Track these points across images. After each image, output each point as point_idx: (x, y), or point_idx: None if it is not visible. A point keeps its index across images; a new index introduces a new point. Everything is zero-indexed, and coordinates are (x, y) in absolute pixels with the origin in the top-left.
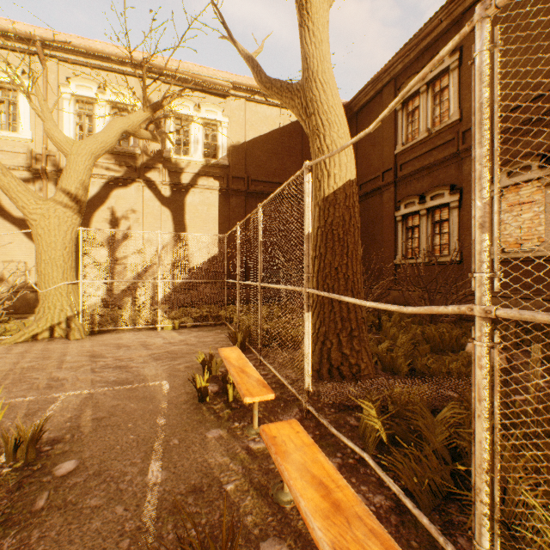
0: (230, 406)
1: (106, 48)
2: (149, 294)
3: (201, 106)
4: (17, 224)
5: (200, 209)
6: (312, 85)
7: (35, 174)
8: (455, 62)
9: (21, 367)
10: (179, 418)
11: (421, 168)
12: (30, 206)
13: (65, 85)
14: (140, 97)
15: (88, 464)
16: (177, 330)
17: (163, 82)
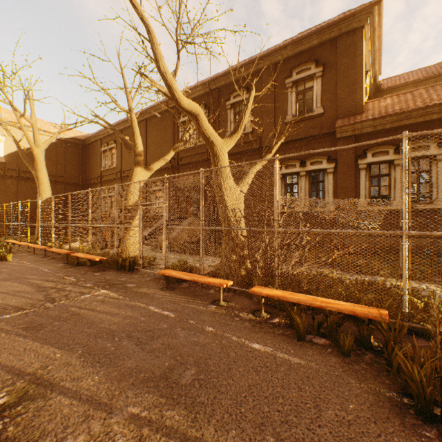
0: None
1: None
2: None
3: None
4: None
5: None
6: (38, 172)
7: None
8: (116, 147)
9: None
10: None
11: (108, 180)
12: None
13: None
14: None
15: None
16: None
17: None
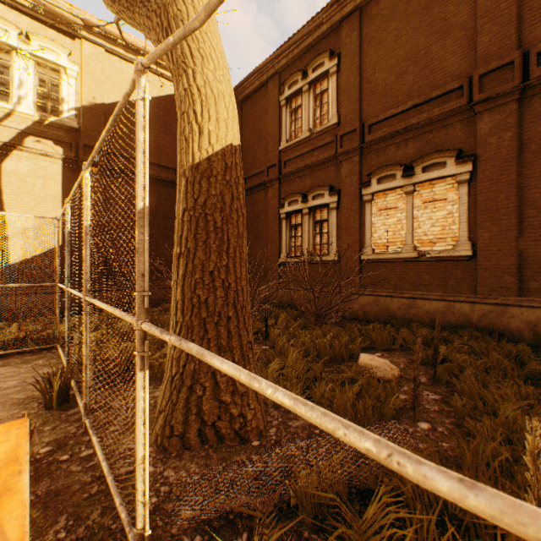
0: None
1: None
2: None
3: (32, 38)
4: None
5: (31, 181)
6: None
7: None
8: (334, 67)
9: None
10: None
11: (304, 167)
12: None
13: None
14: None
15: None
16: None
17: None
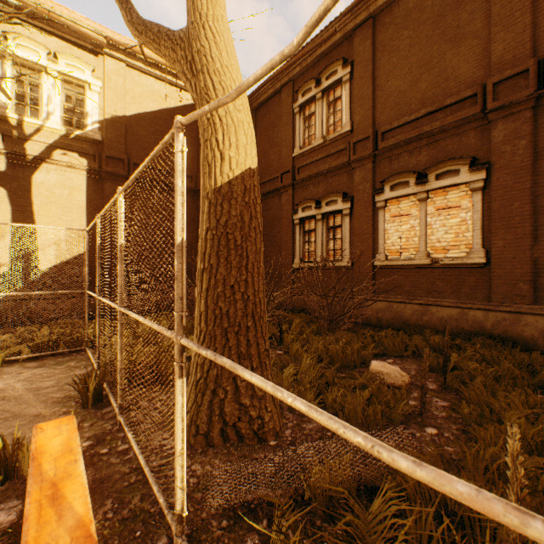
0: None
1: None
2: None
3: (59, 57)
4: None
5: (58, 192)
6: (200, 32)
7: None
8: (348, 75)
9: None
10: None
11: (317, 174)
12: None
13: None
14: None
15: None
16: None
17: None
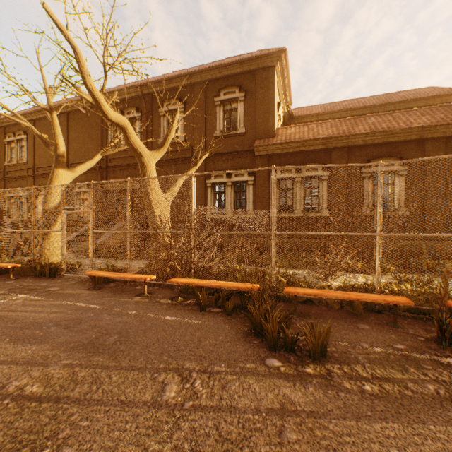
0: None
1: None
2: None
3: None
4: None
5: None
6: None
7: None
8: (26, 138)
9: None
10: None
11: (15, 177)
12: None
13: None
14: None
15: None
16: None
17: None
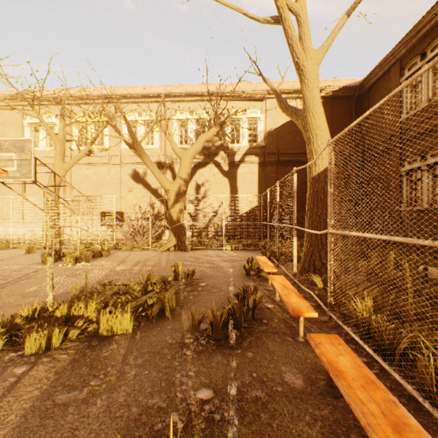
0: (260, 278)
1: (193, 89)
2: (216, 231)
3: (247, 110)
4: (153, 193)
5: (246, 176)
6: (307, 114)
7: (161, 165)
8: None
9: (171, 259)
10: (238, 279)
11: (422, 132)
12: (167, 187)
13: (174, 115)
14: (211, 113)
15: (209, 284)
16: (233, 251)
17: (224, 101)
